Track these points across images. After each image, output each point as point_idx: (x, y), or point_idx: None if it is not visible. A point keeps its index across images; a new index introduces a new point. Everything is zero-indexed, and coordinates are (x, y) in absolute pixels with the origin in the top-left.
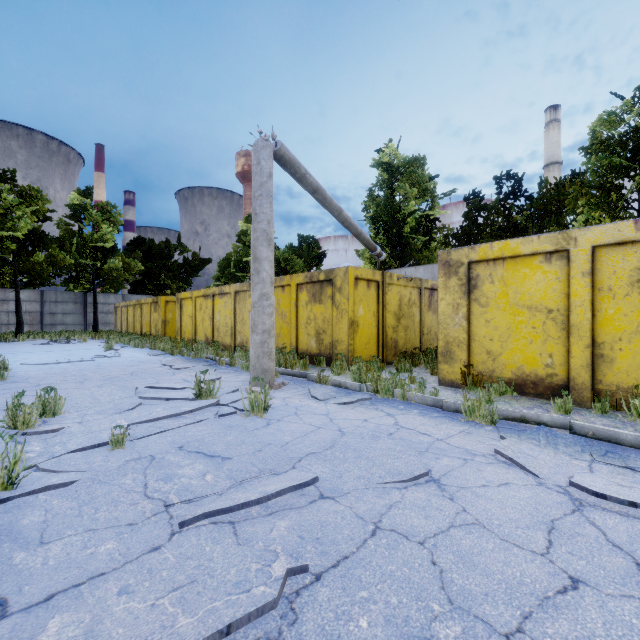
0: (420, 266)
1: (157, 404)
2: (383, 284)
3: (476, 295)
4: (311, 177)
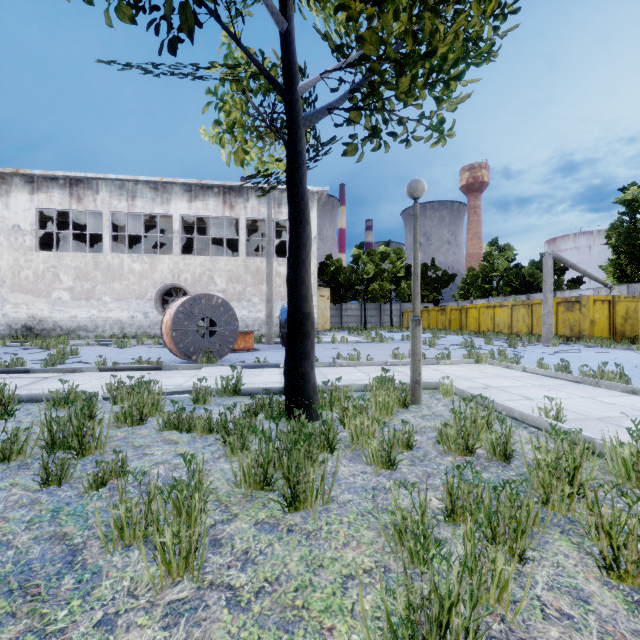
0: None
1: None
2: (613, 302)
3: None
4: (569, 262)
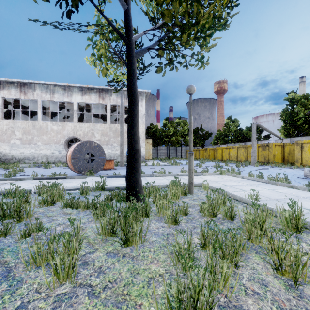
0: (303, 136)
1: None
2: (283, 146)
3: (303, 149)
4: (264, 127)
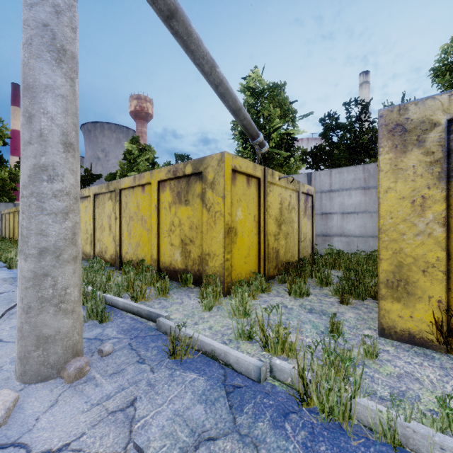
0: None
1: None
2: (265, 182)
3: None
4: None
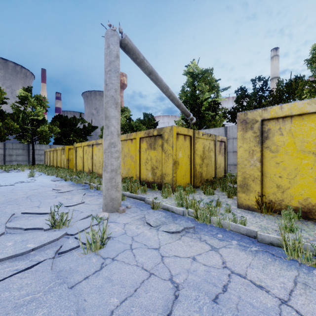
0: (211, 128)
1: (17, 233)
2: (194, 137)
3: (267, 144)
4: (147, 62)
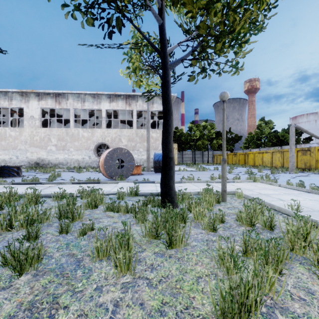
0: None
1: None
2: None
3: None
4: (304, 129)
